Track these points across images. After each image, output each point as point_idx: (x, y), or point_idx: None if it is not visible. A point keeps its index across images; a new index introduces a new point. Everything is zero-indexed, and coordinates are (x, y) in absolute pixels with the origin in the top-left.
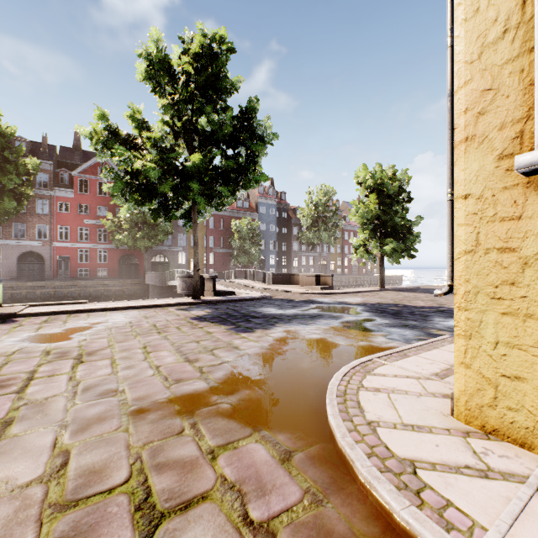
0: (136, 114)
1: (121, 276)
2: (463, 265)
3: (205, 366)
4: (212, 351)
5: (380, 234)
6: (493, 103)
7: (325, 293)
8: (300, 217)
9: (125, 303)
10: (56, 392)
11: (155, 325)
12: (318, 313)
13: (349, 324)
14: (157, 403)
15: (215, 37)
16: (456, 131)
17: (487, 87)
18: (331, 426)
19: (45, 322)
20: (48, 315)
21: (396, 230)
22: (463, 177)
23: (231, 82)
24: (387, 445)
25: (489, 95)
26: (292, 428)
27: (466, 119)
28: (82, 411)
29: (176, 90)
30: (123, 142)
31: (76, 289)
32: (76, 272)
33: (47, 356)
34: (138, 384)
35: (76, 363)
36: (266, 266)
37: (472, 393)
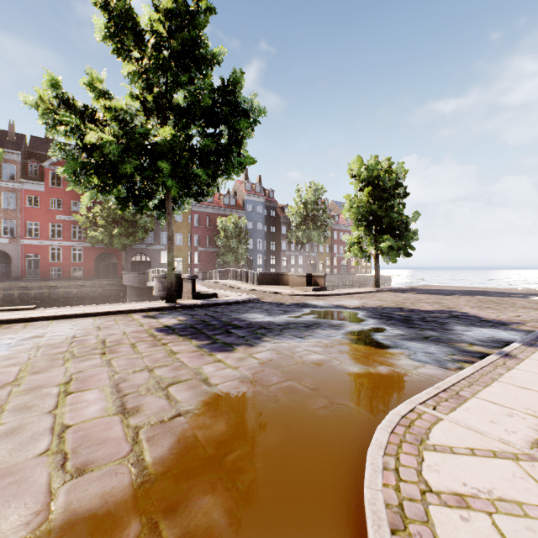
0: (96, 82)
1: (98, 276)
2: None
3: (145, 426)
4: (166, 389)
5: (375, 231)
6: None
7: (318, 295)
8: (289, 215)
9: (82, 308)
10: None
11: (103, 341)
12: (314, 321)
13: (355, 336)
14: None
15: None
16: None
17: None
18: None
19: None
20: None
21: (392, 227)
22: None
23: (212, 53)
24: None
25: None
26: None
27: None
28: None
29: (145, 54)
30: (78, 114)
31: (45, 291)
32: (47, 272)
33: None
34: None
35: None
36: (253, 266)
37: None
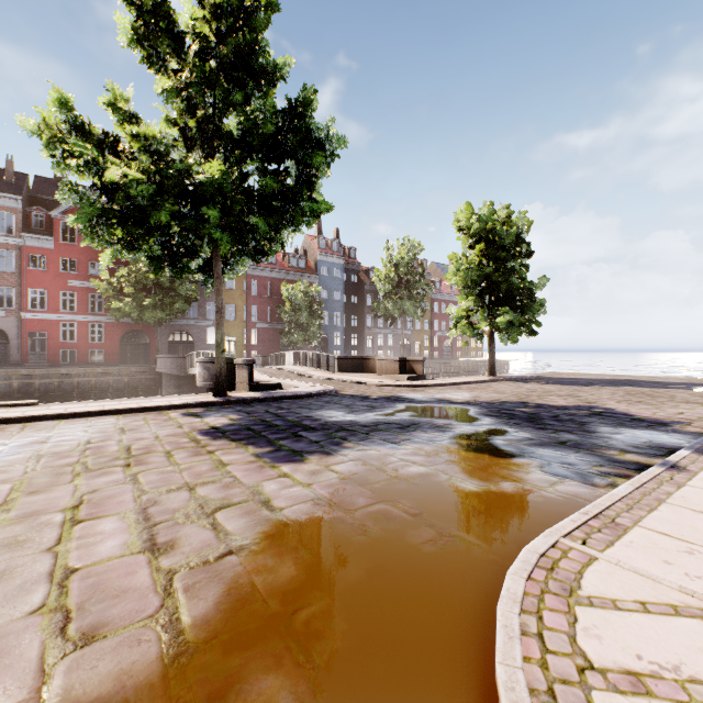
0: (120, 102)
1: (124, 361)
2: None
3: (182, 569)
4: (213, 516)
5: (489, 301)
6: None
7: (415, 386)
8: (375, 281)
9: (102, 403)
10: None
11: (128, 448)
12: (411, 420)
13: (467, 440)
14: None
15: None
16: None
17: None
18: None
19: None
20: None
21: (512, 296)
22: None
23: (275, 64)
24: None
25: None
26: None
27: None
28: None
29: (185, 64)
30: (96, 144)
31: (53, 380)
32: (56, 356)
33: None
34: None
35: None
36: (329, 348)
37: None
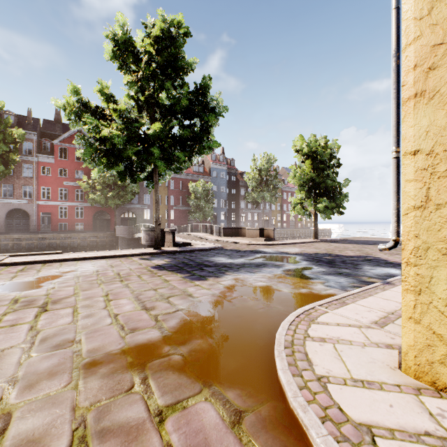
0: (105, 89)
1: (95, 229)
2: (412, 220)
3: (160, 315)
4: (168, 299)
5: (314, 194)
6: (445, 57)
7: (268, 244)
8: (246, 180)
9: (95, 253)
10: (14, 343)
11: (118, 274)
12: (262, 262)
13: (290, 272)
14: (110, 355)
15: (173, 22)
16: (404, 88)
17: (438, 42)
18: (281, 382)
19: (21, 271)
20: (25, 264)
21: (327, 191)
22: (412, 133)
23: (188, 63)
24: (340, 406)
25: (441, 49)
26: (241, 382)
27: (416, 75)
28: (35, 364)
29: (140, 68)
30: (93, 113)
31: (56, 241)
32: (56, 226)
33: (14, 305)
34: (95, 334)
35: (39, 312)
36: (218, 221)
37: (422, 349)
